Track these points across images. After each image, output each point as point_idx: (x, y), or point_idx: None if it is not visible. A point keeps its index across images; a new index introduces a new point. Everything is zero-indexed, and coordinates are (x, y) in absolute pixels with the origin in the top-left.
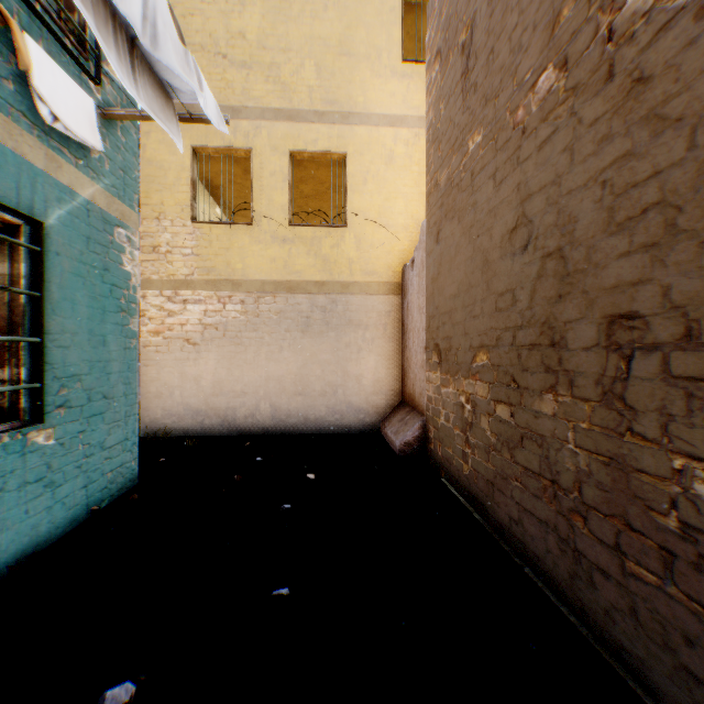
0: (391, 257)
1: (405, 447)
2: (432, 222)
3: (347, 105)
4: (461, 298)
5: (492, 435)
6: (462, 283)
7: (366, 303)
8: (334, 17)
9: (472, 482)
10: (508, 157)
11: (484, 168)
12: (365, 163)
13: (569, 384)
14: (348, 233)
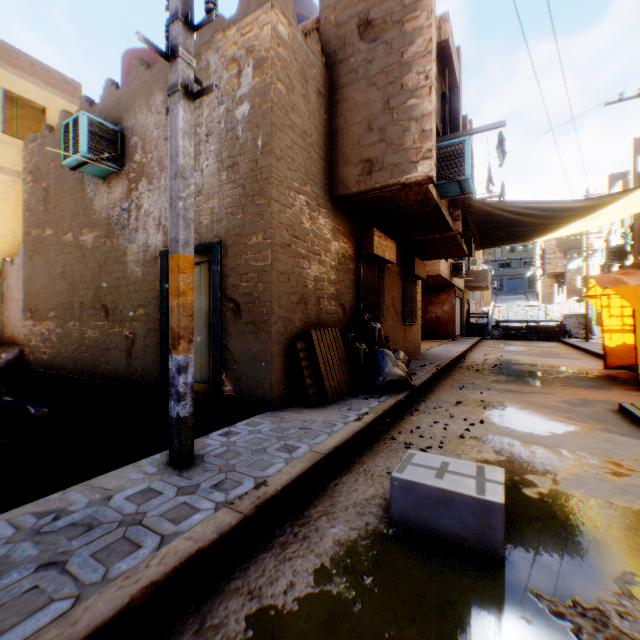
0: None
1: (10, 362)
2: (29, 249)
3: None
4: (45, 289)
5: (57, 340)
6: (46, 283)
7: None
8: None
9: (50, 361)
10: (62, 248)
11: (54, 245)
12: None
13: (76, 319)
14: None
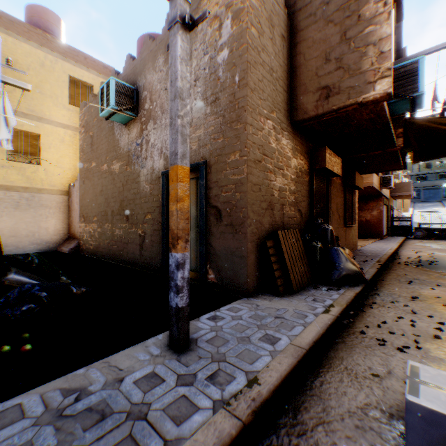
0: (64, 180)
1: (72, 250)
2: (82, 176)
3: (41, 113)
4: (91, 203)
5: (98, 236)
6: (91, 199)
7: (52, 198)
8: (35, 74)
9: (94, 250)
10: (101, 175)
11: (96, 173)
12: (51, 140)
13: (108, 222)
14: (42, 168)
